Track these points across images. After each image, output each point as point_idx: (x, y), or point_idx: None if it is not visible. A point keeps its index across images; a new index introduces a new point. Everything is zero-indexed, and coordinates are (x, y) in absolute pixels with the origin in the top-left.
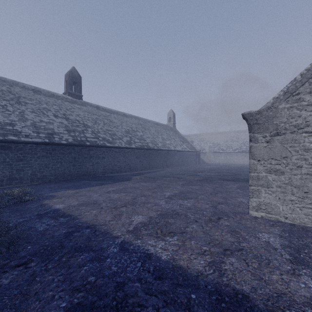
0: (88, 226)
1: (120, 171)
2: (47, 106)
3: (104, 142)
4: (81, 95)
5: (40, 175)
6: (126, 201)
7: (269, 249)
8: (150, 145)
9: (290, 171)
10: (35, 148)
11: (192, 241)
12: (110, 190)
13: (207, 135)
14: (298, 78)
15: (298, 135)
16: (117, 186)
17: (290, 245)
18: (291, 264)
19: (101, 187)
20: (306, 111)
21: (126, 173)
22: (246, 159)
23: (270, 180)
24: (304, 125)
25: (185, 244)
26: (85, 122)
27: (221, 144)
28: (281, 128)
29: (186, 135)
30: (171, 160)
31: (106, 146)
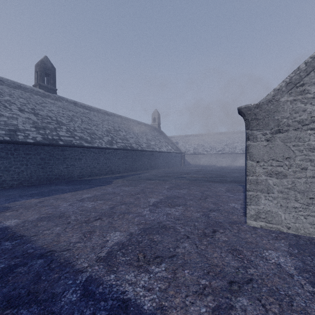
0: (43, 254)
1: (100, 174)
2: (11, 98)
3: (81, 142)
4: (55, 88)
5: None
6: (102, 211)
7: (284, 277)
8: (133, 146)
9: (294, 174)
10: None
11: (185, 270)
12: (84, 197)
13: (191, 137)
14: (302, 67)
15: (302, 133)
16: (94, 192)
17: (305, 268)
18: None
19: (74, 193)
20: (311, 105)
21: (107, 176)
22: (229, 160)
23: (271, 184)
24: (310, 121)
25: (177, 277)
26: (59, 119)
27: (205, 146)
28: (283, 124)
29: (171, 136)
30: (156, 161)
31: (83, 145)
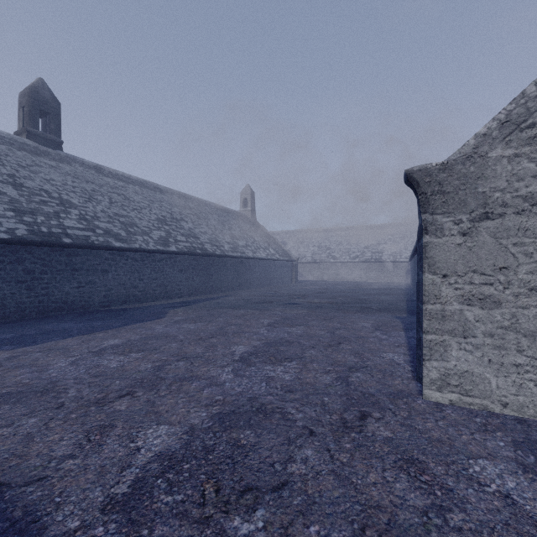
0: None
1: (145, 299)
2: None
3: (107, 239)
4: (60, 140)
5: None
6: (136, 376)
7: (530, 533)
8: (207, 247)
9: (515, 300)
10: None
11: (311, 527)
12: (107, 346)
13: (309, 233)
14: (530, 91)
15: (531, 219)
16: (128, 335)
17: None
18: None
19: (88, 338)
20: None
21: (157, 302)
22: (372, 274)
23: (471, 319)
24: None
25: None
26: (65, 196)
27: (331, 248)
28: (495, 203)
29: (274, 232)
30: (248, 275)
31: (111, 246)
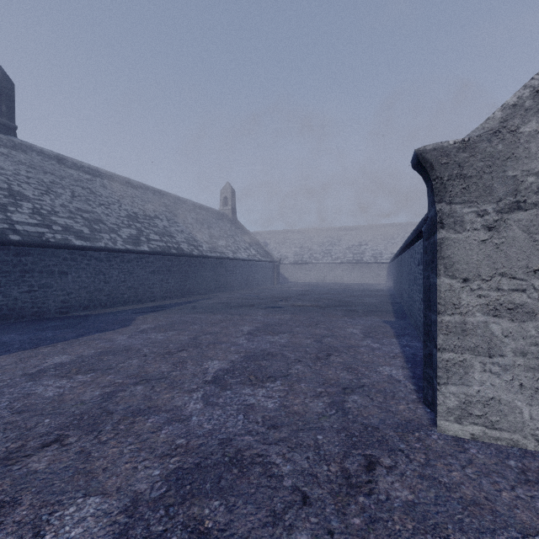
0: None
1: (112, 304)
2: None
3: (65, 236)
4: (13, 125)
5: None
6: (75, 409)
7: None
8: (184, 247)
9: None
10: None
11: None
12: (49, 365)
13: (291, 234)
14: None
15: None
16: (80, 350)
17: None
18: None
19: (28, 355)
20: None
21: (126, 307)
22: (354, 275)
23: (498, 334)
24: None
25: None
26: (16, 187)
27: (313, 249)
28: (528, 189)
29: (255, 232)
30: (228, 277)
31: (70, 245)
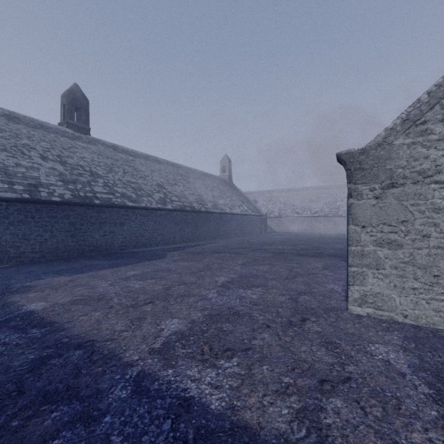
0: (81, 344)
1: (149, 245)
2: (30, 141)
3: (123, 200)
4: (88, 127)
5: (15, 252)
6: (153, 293)
7: (393, 376)
8: (195, 205)
9: (412, 244)
10: (5, 209)
11: (264, 366)
12: (130, 275)
13: (276, 193)
14: (423, 98)
15: (423, 187)
16: (142, 269)
17: (423, 365)
18: (436, 406)
19: (116, 270)
20: (436, 149)
21: (158, 247)
22: (330, 226)
23: (381, 257)
24: (434, 171)
25: (252, 374)
26: (93, 169)
27: (295, 205)
28: (398, 176)
29: (247, 192)
30: (226, 227)
31: (126, 205)
